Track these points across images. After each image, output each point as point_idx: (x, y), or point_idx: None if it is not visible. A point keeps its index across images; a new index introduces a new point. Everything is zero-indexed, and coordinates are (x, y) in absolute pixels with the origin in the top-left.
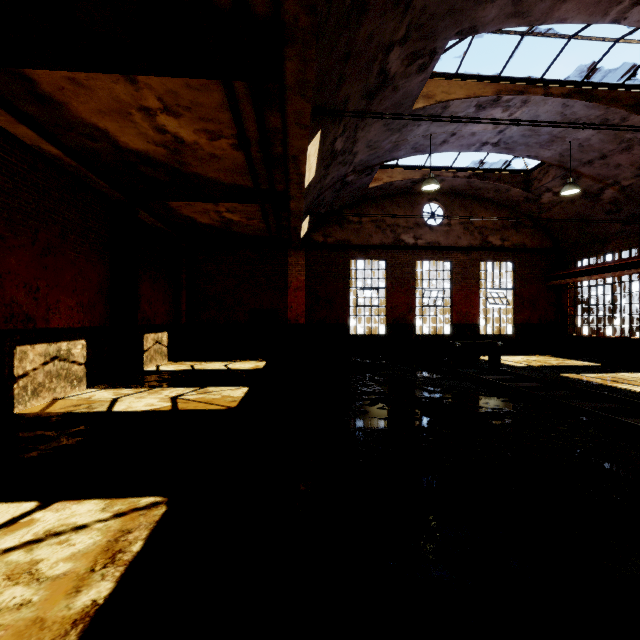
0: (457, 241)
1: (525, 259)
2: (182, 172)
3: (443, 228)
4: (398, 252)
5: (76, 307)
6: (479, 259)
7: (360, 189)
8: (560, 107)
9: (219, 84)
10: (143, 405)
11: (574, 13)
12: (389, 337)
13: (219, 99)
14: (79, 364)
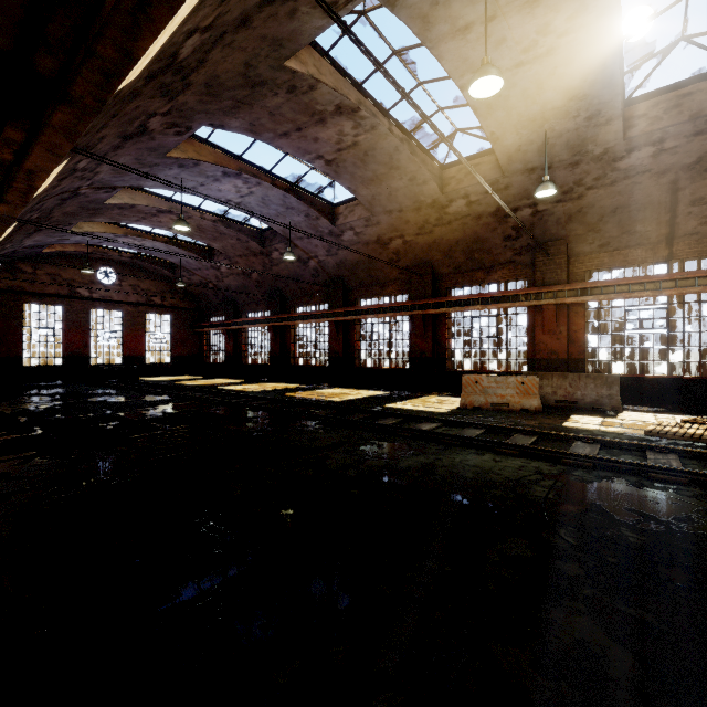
0: (127, 298)
1: (179, 314)
2: None
3: (116, 287)
4: (74, 301)
5: None
6: (145, 312)
7: (33, 252)
8: (165, 246)
9: None
10: None
11: (145, 225)
12: (65, 367)
13: None
14: None
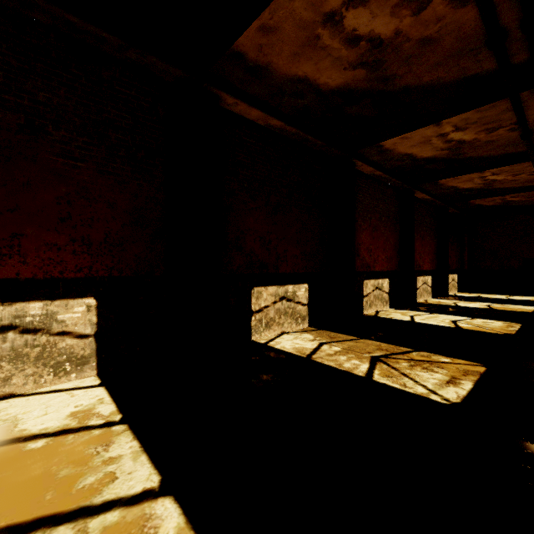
0: None
1: None
2: (487, 189)
3: None
4: None
5: (428, 261)
6: None
7: None
8: None
9: (528, 162)
10: (472, 306)
11: None
12: None
13: (526, 165)
14: (429, 287)
